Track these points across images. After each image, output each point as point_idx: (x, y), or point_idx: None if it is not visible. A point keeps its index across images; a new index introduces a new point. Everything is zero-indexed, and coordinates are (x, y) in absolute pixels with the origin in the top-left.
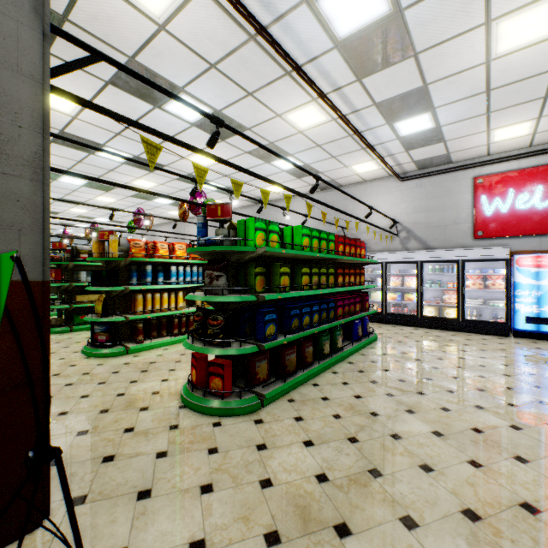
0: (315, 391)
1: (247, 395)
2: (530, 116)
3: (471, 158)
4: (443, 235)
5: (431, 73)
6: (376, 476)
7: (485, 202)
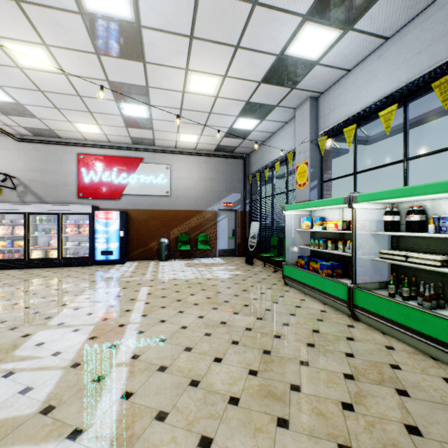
0: None
1: None
2: (92, 121)
3: (76, 139)
4: (56, 193)
5: None
6: None
7: (85, 173)
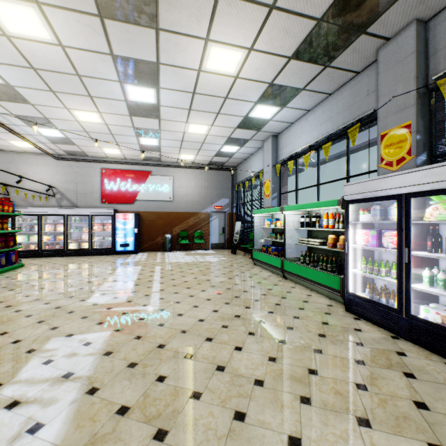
0: None
1: None
2: (116, 147)
3: (100, 157)
4: (85, 199)
5: (47, 114)
6: None
7: (107, 183)
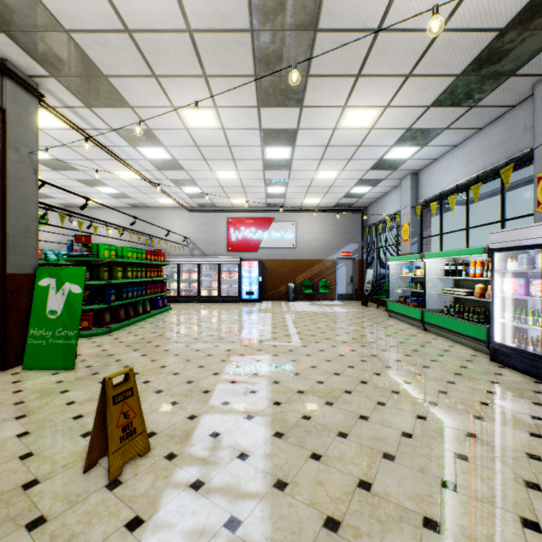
0: (136, 327)
1: (102, 328)
2: (243, 197)
3: (226, 207)
4: (213, 248)
5: (194, 176)
6: (161, 336)
7: (232, 232)
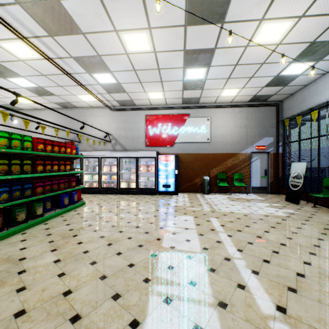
0: None
1: None
2: (160, 89)
3: (144, 105)
4: (132, 144)
5: (99, 49)
6: None
7: (150, 128)
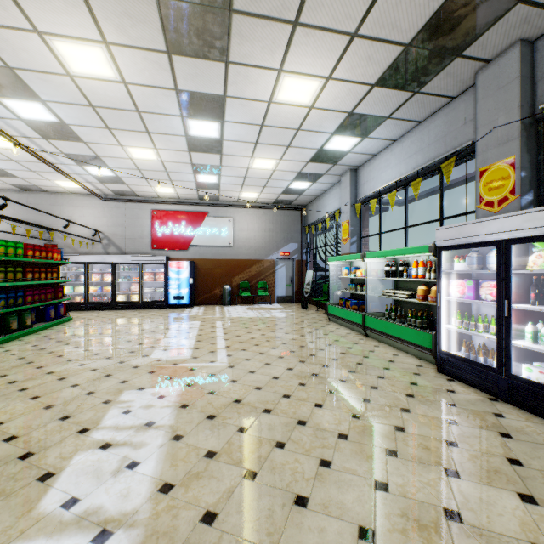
0: None
1: None
2: (169, 186)
3: (150, 197)
4: (134, 245)
5: (99, 152)
6: (31, 363)
7: (158, 227)
